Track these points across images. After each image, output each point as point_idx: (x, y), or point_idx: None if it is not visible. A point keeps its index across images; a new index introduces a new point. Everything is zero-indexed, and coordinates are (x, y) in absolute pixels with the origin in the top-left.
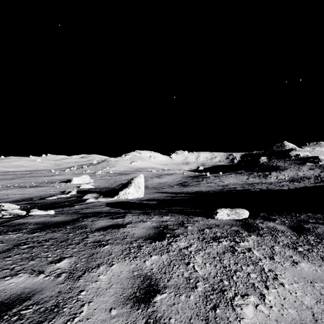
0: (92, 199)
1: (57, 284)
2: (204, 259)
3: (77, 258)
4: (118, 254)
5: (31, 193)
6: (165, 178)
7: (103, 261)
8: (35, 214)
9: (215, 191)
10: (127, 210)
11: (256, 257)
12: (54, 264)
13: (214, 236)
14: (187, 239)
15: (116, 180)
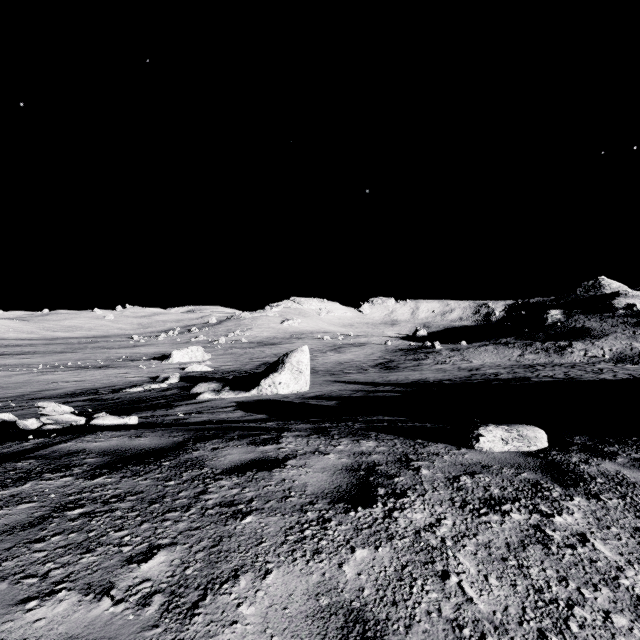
0: (209, 393)
1: (142, 629)
2: (480, 563)
3: (186, 550)
4: (277, 543)
5: (95, 380)
6: (350, 354)
7: (245, 562)
8: (102, 423)
9: (455, 380)
10: (281, 422)
11: (607, 563)
12: (136, 566)
13: (487, 497)
14: (427, 504)
15: (253, 356)
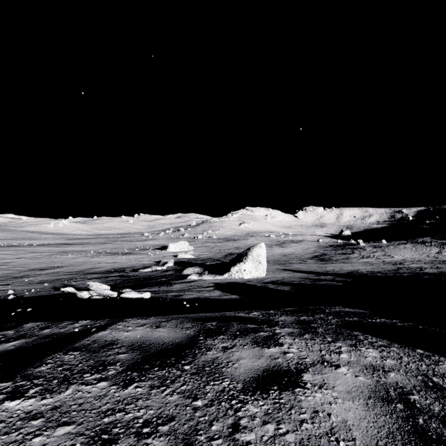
0: (194, 275)
1: None
2: None
3: None
4: None
5: (123, 262)
6: (291, 248)
7: None
8: (127, 296)
9: (385, 273)
10: (263, 311)
11: None
12: None
13: None
14: None
15: (221, 248)
